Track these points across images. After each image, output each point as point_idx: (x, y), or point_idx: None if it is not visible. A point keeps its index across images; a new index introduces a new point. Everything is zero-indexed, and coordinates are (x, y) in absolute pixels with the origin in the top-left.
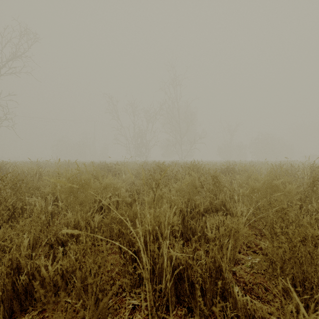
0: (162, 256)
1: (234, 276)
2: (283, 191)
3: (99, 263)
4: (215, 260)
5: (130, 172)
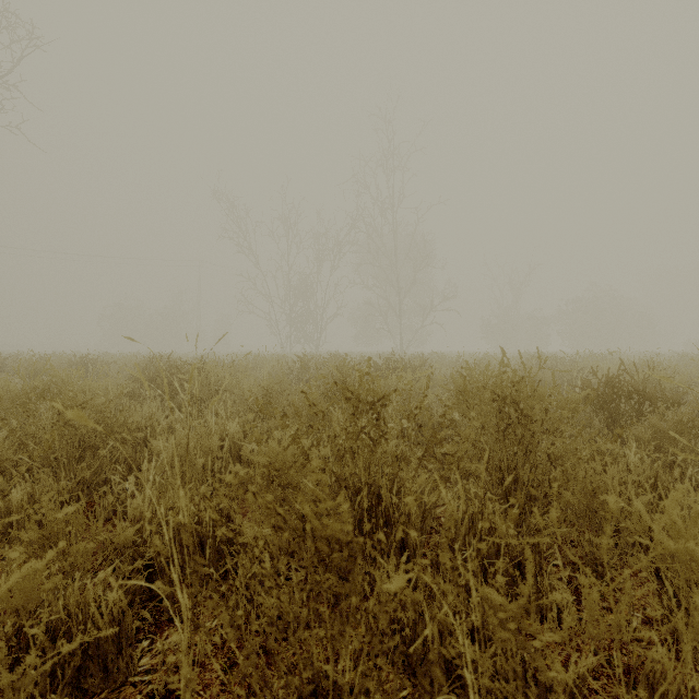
0: None
1: None
2: None
3: None
4: None
5: (245, 393)
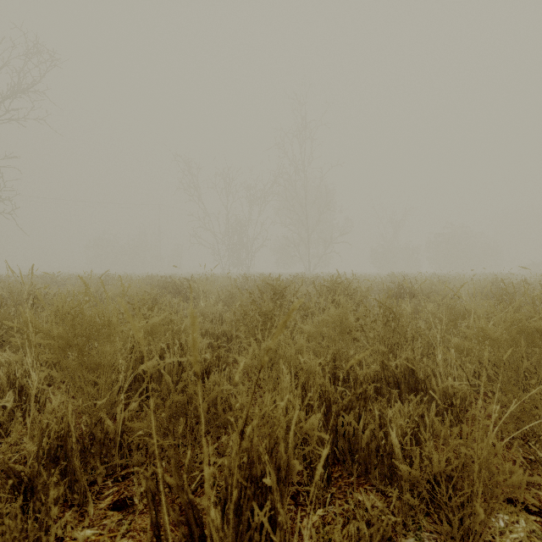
0: None
1: None
2: None
3: None
4: None
5: (217, 294)
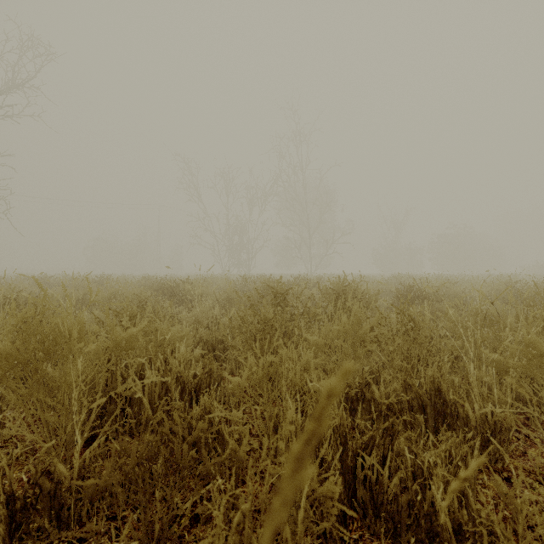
0: None
1: None
2: None
3: None
4: None
5: (214, 297)
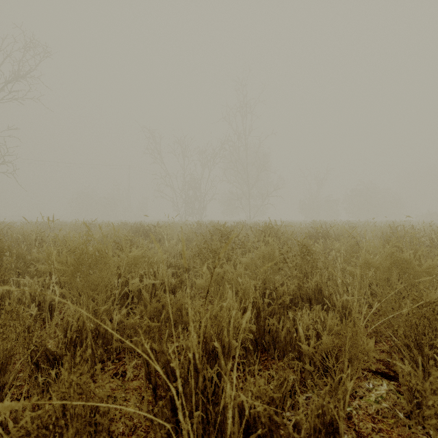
0: (224, 394)
1: (350, 425)
2: (418, 269)
3: (110, 409)
4: (325, 411)
5: (177, 237)
